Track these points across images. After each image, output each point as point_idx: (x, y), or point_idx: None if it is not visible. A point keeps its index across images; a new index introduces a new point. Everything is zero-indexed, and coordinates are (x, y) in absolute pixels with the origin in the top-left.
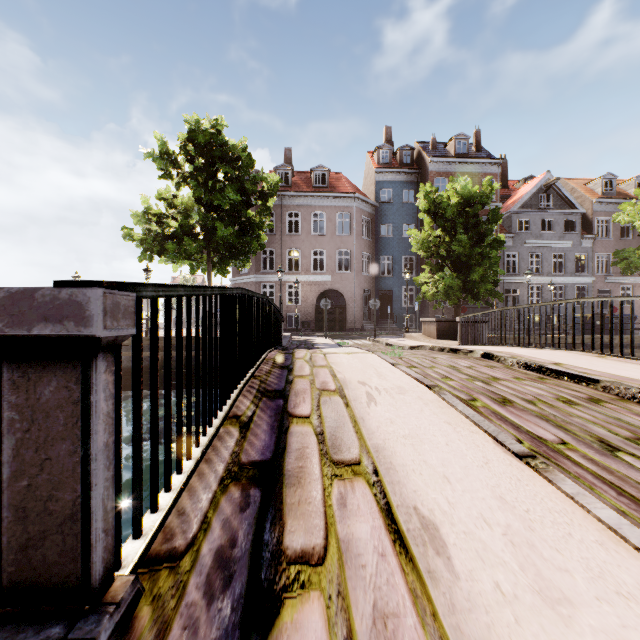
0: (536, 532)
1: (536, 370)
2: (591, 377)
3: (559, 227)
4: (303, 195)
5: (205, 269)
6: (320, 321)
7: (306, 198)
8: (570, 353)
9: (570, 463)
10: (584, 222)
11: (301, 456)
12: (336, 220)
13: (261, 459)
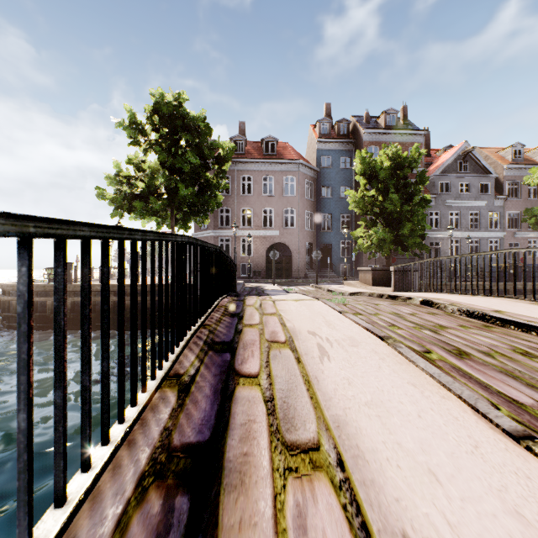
0: None
1: (479, 318)
2: None
3: (475, 189)
4: (255, 161)
5: (169, 225)
6: (269, 270)
7: (257, 164)
8: (504, 300)
9: None
10: (496, 185)
11: (246, 435)
12: (283, 183)
13: (197, 440)
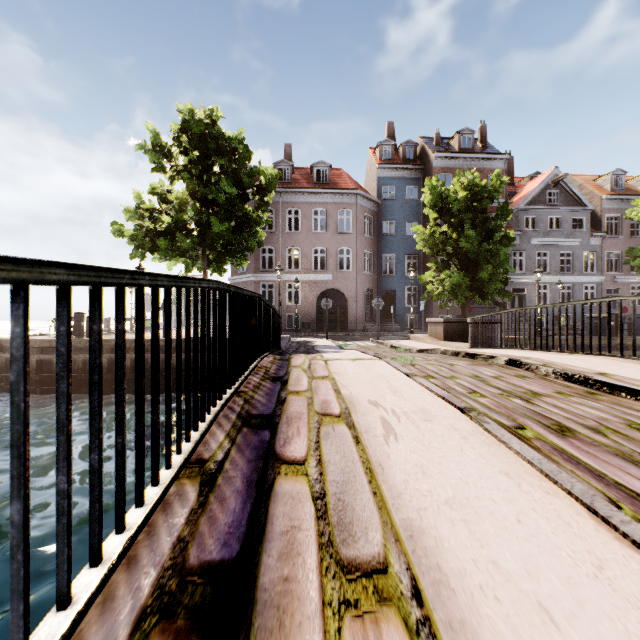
0: None
1: (580, 382)
2: None
3: (567, 224)
4: (303, 191)
5: (201, 267)
6: (321, 321)
7: (306, 195)
8: (608, 359)
9: None
10: (593, 219)
11: (288, 550)
12: (337, 217)
13: (221, 558)
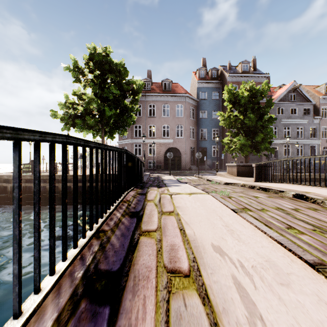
0: None
1: None
2: None
3: (300, 112)
4: (157, 95)
5: (101, 135)
6: (166, 165)
7: (159, 96)
8: None
9: None
10: (314, 109)
11: None
12: (175, 109)
13: None
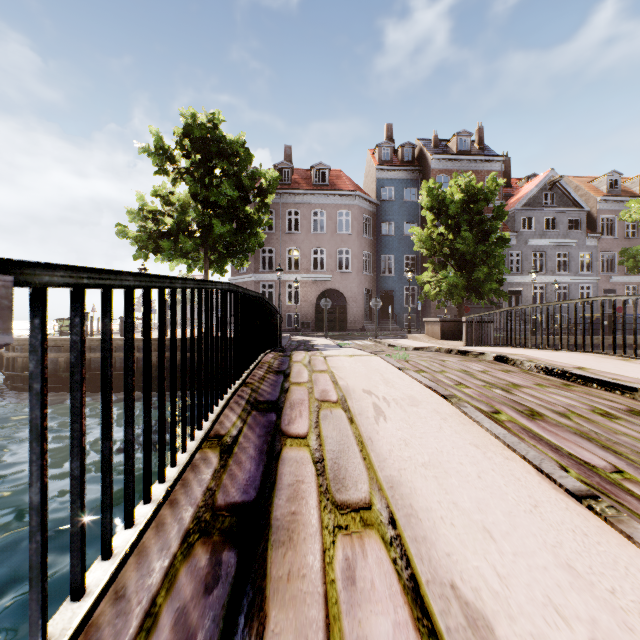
0: (638, 634)
1: (559, 375)
2: (627, 385)
3: (563, 225)
4: (303, 193)
5: (202, 268)
6: (320, 321)
7: (306, 196)
8: (590, 356)
9: (636, 501)
10: (588, 220)
11: (294, 495)
12: (336, 218)
13: (242, 500)
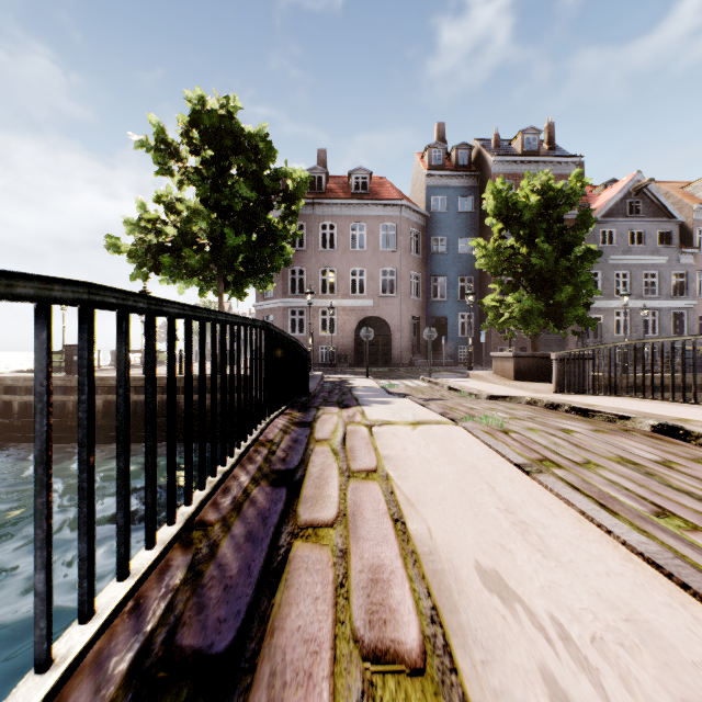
0: None
1: None
2: None
3: (652, 239)
4: (339, 203)
5: (217, 291)
6: (360, 354)
7: (343, 206)
8: None
9: None
10: (682, 233)
11: None
12: (379, 233)
13: None
